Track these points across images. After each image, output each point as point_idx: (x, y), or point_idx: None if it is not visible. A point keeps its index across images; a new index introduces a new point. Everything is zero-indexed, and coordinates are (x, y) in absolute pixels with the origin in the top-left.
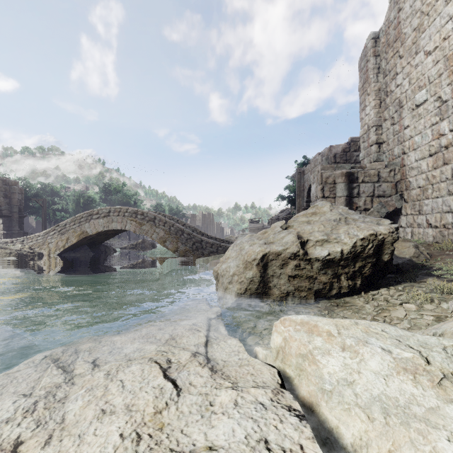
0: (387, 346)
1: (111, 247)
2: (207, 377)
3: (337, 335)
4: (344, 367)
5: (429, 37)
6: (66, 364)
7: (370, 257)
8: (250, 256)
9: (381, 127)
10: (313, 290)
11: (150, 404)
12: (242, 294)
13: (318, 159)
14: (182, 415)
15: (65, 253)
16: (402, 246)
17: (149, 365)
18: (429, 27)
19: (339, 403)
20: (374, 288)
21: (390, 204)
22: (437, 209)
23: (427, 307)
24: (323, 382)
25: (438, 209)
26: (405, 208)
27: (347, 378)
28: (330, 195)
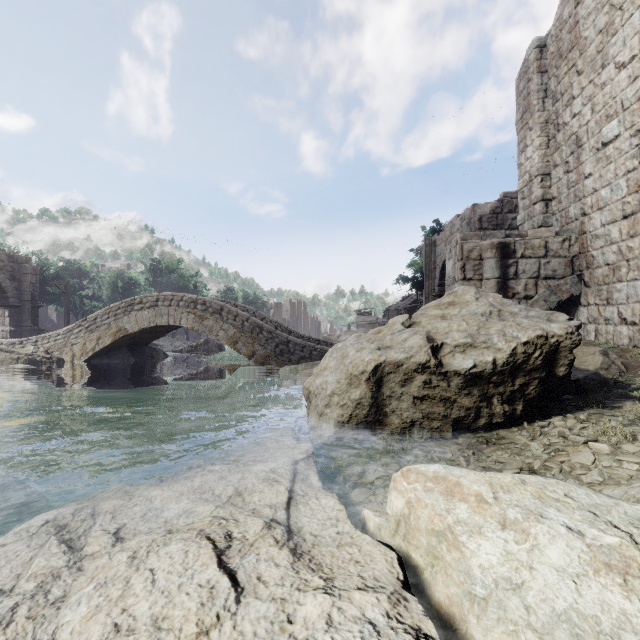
0: (576, 523)
1: (160, 350)
2: (285, 567)
3: (493, 501)
4: (505, 557)
5: (624, 42)
6: (75, 535)
7: (537, 371)
8: (356, 367)
9: (549, 177)
10: (450, 419)
11: (191, 617)
12: (345, 422)
13: (455, 224)
14: (242, 639)
15: (95, 358)
16: (583, 352)
17: (197, 543)
18: (622, 27)
19: (499, 621)
20: (542, 416)
21: (563, 290)
22: (635, 296)
23: (627, 449)
24: (471, 582)
25: (637, 296)
26: (586, 295)
27: (512, 577)
28: (474, 275)
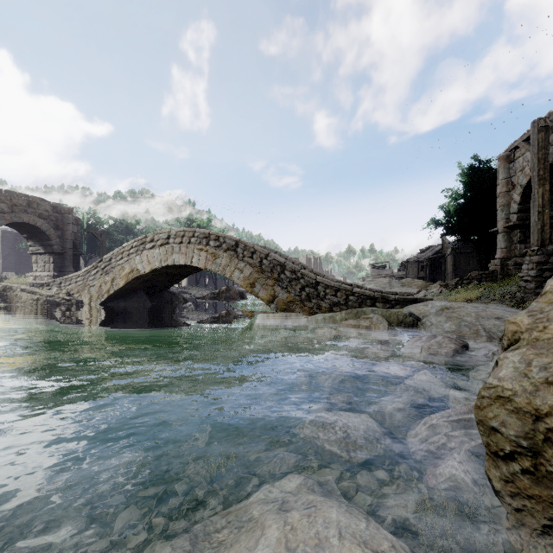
0: None
1: (180, 295)
2: None
3: None
4: None
5: None
6: None
7: None
8: None
9: None
10: None
11: None
12: None
13: None
14: None
15: (112, 301)
16: None
17: None
18: None
19: None
20: None
21: None
22: None
23: None
24: None
25: None
26: None
27: None
28: None
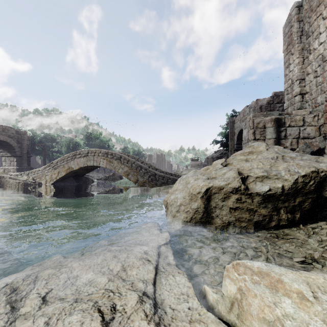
0: None
1: (90, 178)
2: None
3: (314, 300)
4: None
5: None
6: (19, 297)
7: (311, 193)
8: (195, 189)
9: (304, 80)
10: (252, 221)
11: None
12: (188, 222)
13: (246, 111)
14: None
15: (57, 182)
16: None
17: (91, 316)
18: None
19: None
20: (311, 221)
21: (314, 145)
22: None
23: None
24: None
25: None
26: None
27: None
28: (260, 137)
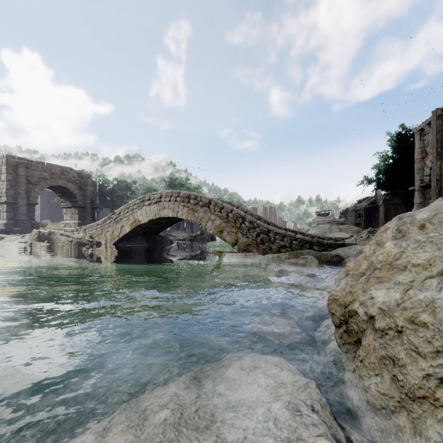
0: None
1: (167, 238)
2: None
3: None
4: None
5: None
6: None
7: None
8: None
9: None
10: None
11: None
12: None
13: None
14: None
15: (121, 242)
16: None
17: None
18: None
19: None
20: None
21: None
22: None
23: None
24: None
25: None
26: None
27: None
28: None
